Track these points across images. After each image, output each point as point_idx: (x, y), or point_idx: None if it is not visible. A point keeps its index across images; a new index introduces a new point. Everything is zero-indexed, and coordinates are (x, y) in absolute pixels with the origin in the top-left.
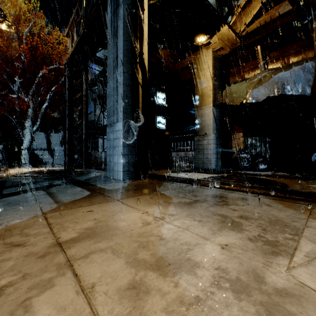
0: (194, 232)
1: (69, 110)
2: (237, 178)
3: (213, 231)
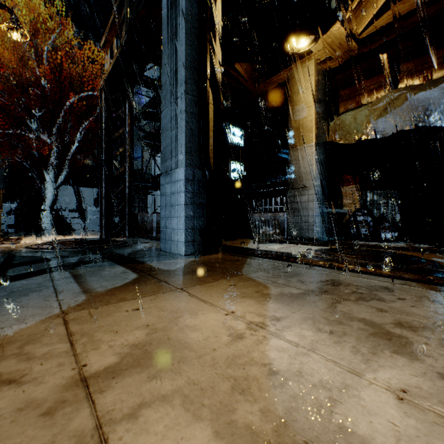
0: (329, 358)
1: (106, 153)
2: (361, 253)
3: (362, 355)
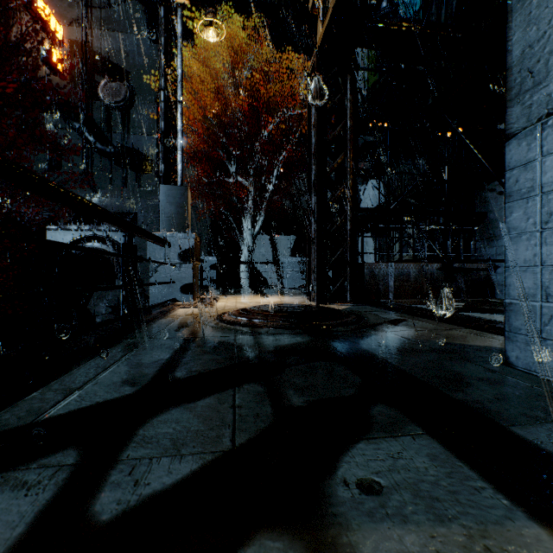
0: None
1: (318, 168)
2: None
3: None
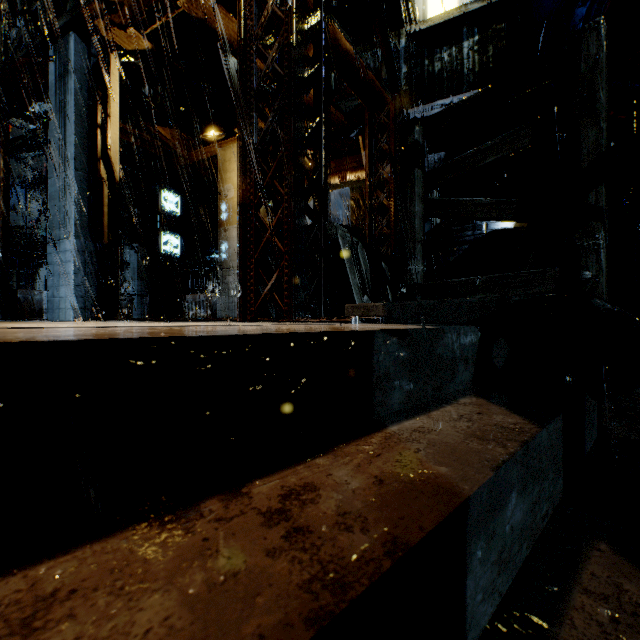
0: None
1: None
2: None
3: None
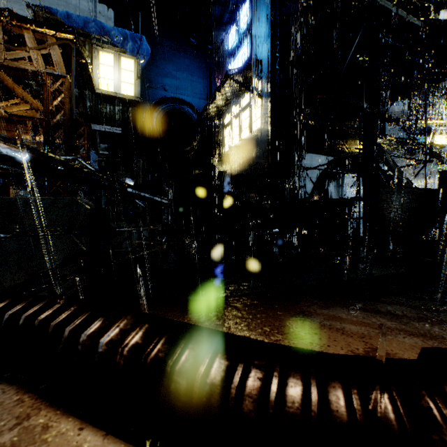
0: None
1: None
2: None
3: None
